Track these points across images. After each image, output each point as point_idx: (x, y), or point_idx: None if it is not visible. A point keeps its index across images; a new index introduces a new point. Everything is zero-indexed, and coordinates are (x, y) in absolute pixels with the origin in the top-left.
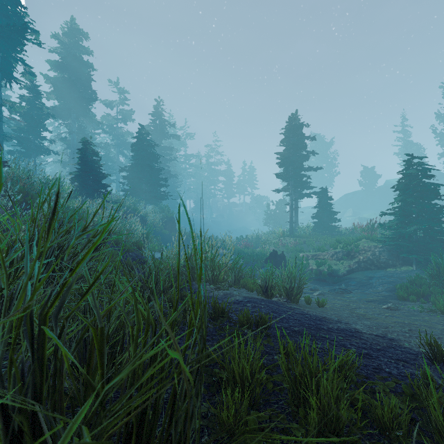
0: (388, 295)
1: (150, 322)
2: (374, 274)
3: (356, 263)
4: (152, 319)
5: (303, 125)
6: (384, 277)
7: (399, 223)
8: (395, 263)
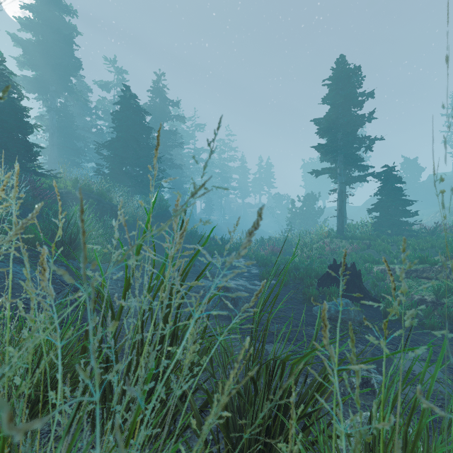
0: None
1: None
2: None
3: None
4: None
5: (354, 77)
6: None
7: None
8: None
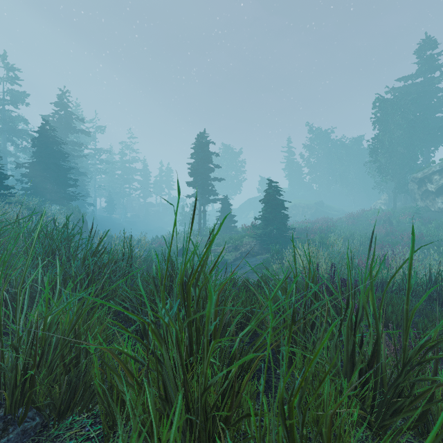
0: (249, 272)
1: (116, 261)
2: (249, 260)
3: (240, 253)
4: (116, 260)
5: (210, 142)
6: (254, 261)
7: (264, 225)
8: (262, 252)
